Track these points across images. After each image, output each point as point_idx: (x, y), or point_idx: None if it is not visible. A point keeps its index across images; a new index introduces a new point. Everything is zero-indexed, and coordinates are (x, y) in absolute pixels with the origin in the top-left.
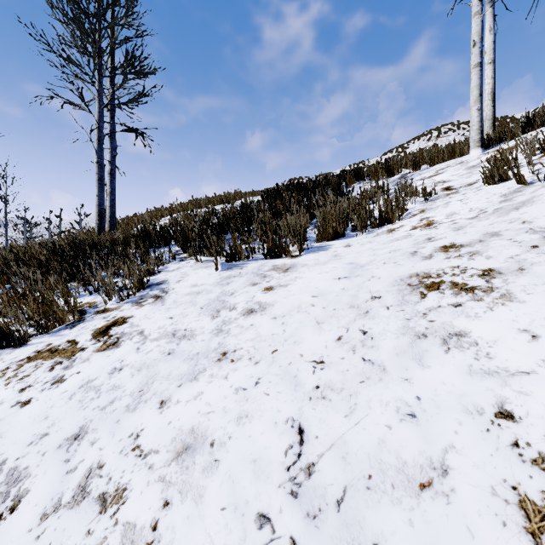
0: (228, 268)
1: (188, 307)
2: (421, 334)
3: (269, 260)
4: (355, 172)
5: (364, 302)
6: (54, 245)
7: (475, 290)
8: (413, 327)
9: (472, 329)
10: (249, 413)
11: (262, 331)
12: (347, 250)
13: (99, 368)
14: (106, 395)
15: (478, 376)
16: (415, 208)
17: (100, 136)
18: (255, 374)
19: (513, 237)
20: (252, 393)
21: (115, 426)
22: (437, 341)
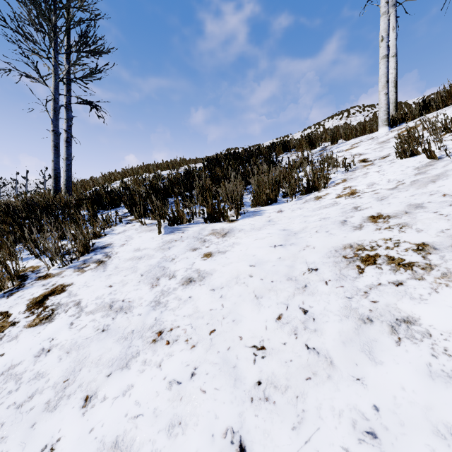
0: (171, 232)
1: (129, 274)
2: (366, 317)
3: (209, 224)
4: (283, 144)
5: (301, 274)
6: (7, 207)
7: (414, 267)
8: (356, 308)
9: (420, 314)
10: (183, 419)
11: (200, 306)
12: (279, 216)
13: (25, 349)
14: (27, 387)
15: (441, 381)
16: (338, 177)
17: (55, 107)
18: (191, 361)
19: (438, 210)
20: (187, 389)
21: (28, 432)
22: (384, 327)
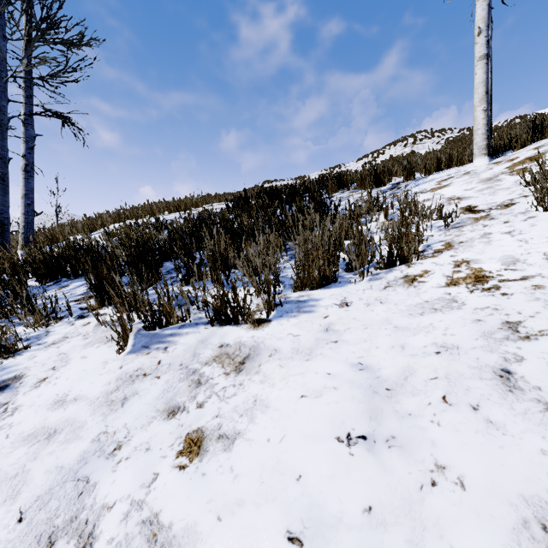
0: (143, 346)
1: None
2: None
3: (217, 327)
4: (337, 179)
5: None
6: None
7: None
8: None
9: None
10: None
11: None
12: (344, 316)
13: None
14: None
15: None
16: (434, 238)
17: (1, 119)
18: None
19: None
20: None
21: None
22: None
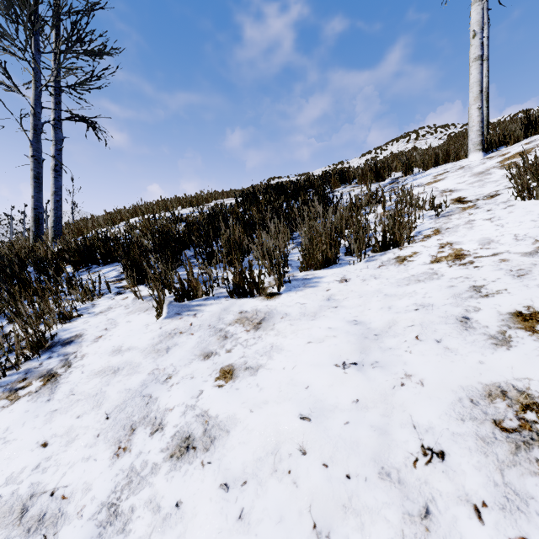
0: (176, 313)
1: (86, 413)
2: None
3: (236, 299)
4: (340, 174)
5: (409, 465)
6: None
7: None
8: None
9: None
10: None
11: None
12: (343, 289)
13: None
14: None
15: None
16: (425, 225)
17: (36, 124)
18: None
19: None
20: None
21: None
22: None
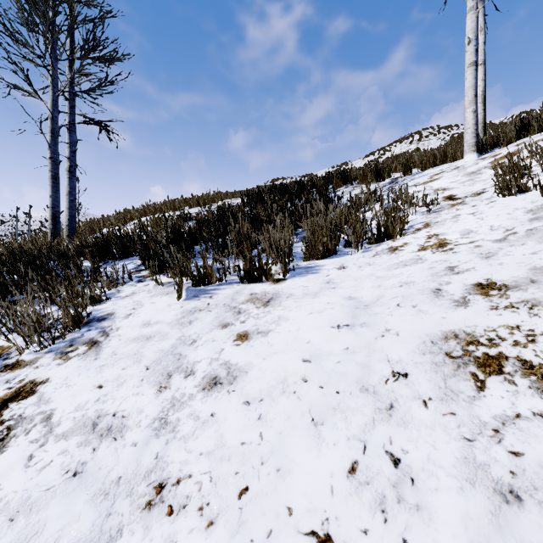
0: (194, 296)
1: (129, 366)
2: (508, 489)
3: (246, 284)
4: (342, 175)
5: (382, 383)
6: None
7: None
8: (485, 464)
9: None
10: None
11: (227, 434)
12: (341, 274)
13: None
14: None
15: None
16: (417, 220)
17: (53, 128)
18: None
19: None
20: None
21: None
22: None
